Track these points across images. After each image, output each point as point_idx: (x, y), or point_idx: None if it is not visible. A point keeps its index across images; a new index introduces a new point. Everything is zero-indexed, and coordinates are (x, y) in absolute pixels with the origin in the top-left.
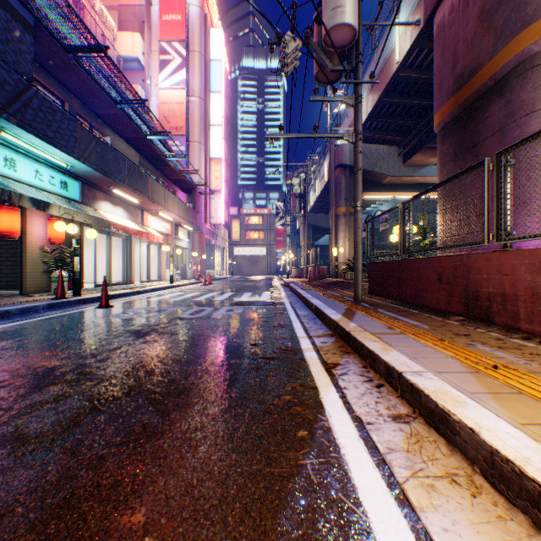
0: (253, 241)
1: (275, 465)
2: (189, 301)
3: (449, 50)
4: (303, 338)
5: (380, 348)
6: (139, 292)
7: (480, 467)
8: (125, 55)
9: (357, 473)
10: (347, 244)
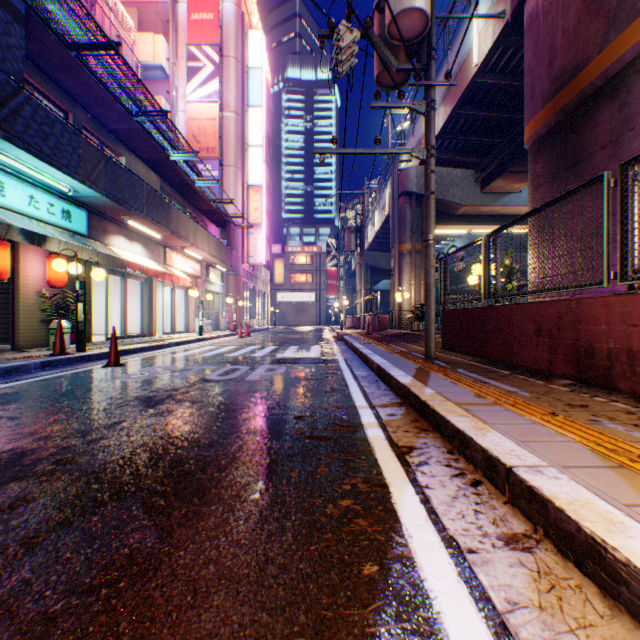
0: (299, 285)
1: (329, 636)
2: (220, 358)
3: (544, 44)
4: (364, 408)
5: (473, 427)
6: (160, 346)
7: None
8: (146, 61)
9: None
10: (413, 288)
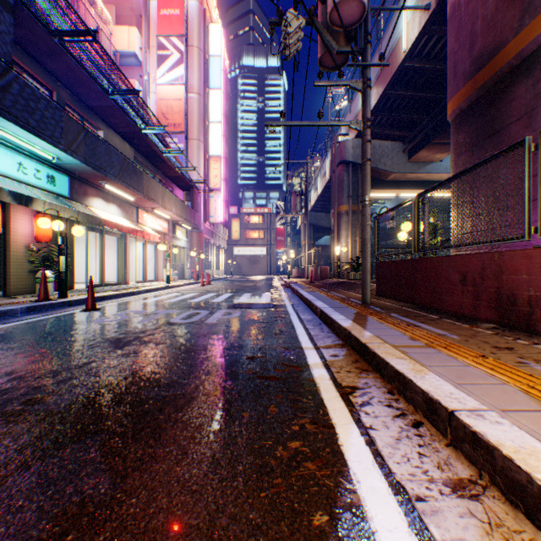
0: (253, 240)
1: None
2: (184, 303)
3: (465, 30)
4: (310, 349)
5: (411, 369)
6: (133, 293)
7: None
8: (122, 50)
9: None
10: (350, 243)
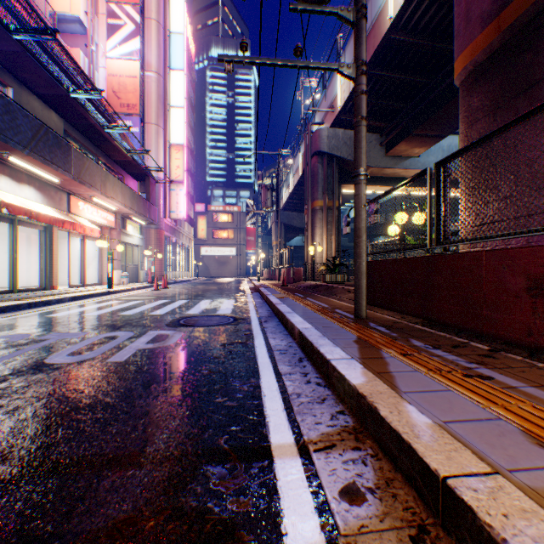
0: (222, 240)
1: None
2: (108, 318)
3: None
4: (287, 458)
5: None
6: (47, 302)
7: None
8: (62, 12)
9: None
10: (326, 242)
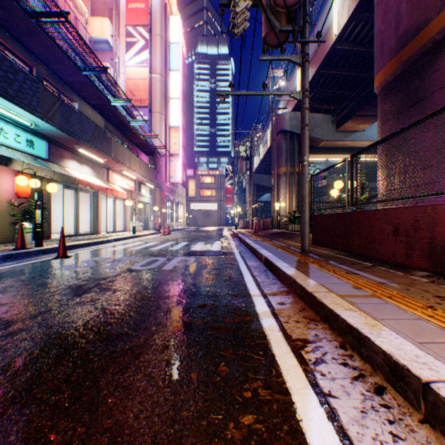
0: (206, 198)
1: None
2: (145, 251)
3: (391, 12)
4: (257, 297)
5: (364, 324)
6: (102, 241)
7: None
8: (96, 37)
9: None
10: (288, 200)
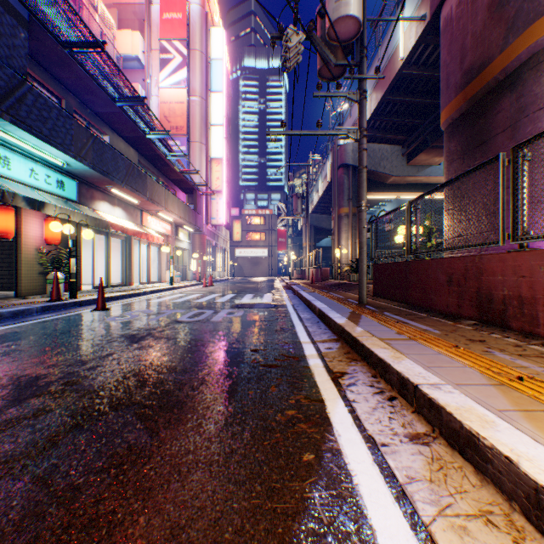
0: (254, 242)
1: (277, 499)
2: (189, 303)
3: (457, 44)
4: (307, 343)
5: (391, 356)
6: (138, 294)
7: (521, 504)
8: (125, 54)
9: (375, 510)
10: (350, 245)
